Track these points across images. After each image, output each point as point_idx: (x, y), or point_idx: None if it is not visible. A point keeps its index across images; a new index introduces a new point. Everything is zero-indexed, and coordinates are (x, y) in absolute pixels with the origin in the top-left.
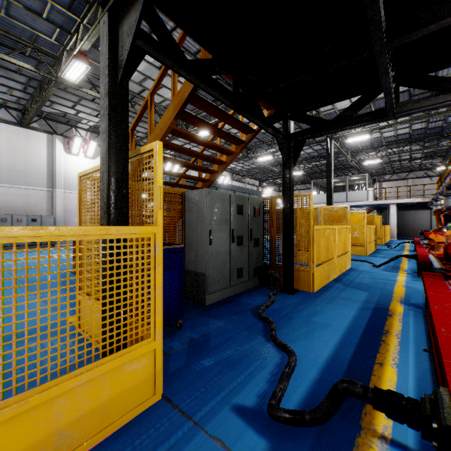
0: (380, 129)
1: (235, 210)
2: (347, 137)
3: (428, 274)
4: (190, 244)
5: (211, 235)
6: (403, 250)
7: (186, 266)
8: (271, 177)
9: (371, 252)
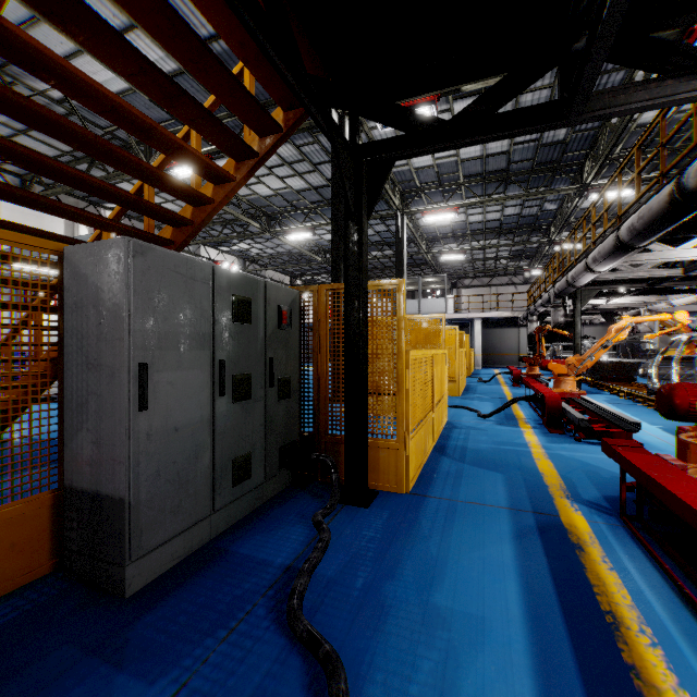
0: (469, 206)
1: (227, 310)
2: (426, 213)
3: (622, 445)
4: (79, 407)
5: (144, 381)
6: (500, 385)
7: (67, 476)
8: (309, 271)
9: (462, 390)
